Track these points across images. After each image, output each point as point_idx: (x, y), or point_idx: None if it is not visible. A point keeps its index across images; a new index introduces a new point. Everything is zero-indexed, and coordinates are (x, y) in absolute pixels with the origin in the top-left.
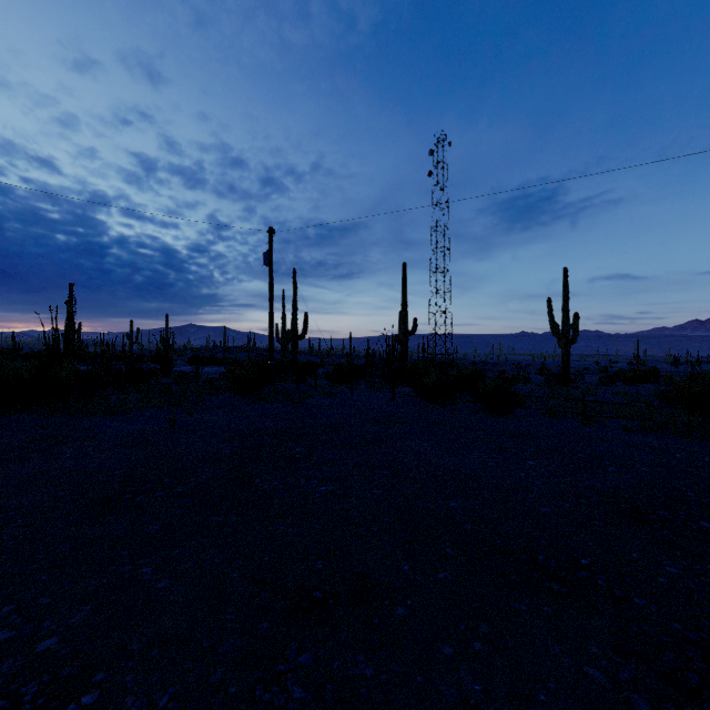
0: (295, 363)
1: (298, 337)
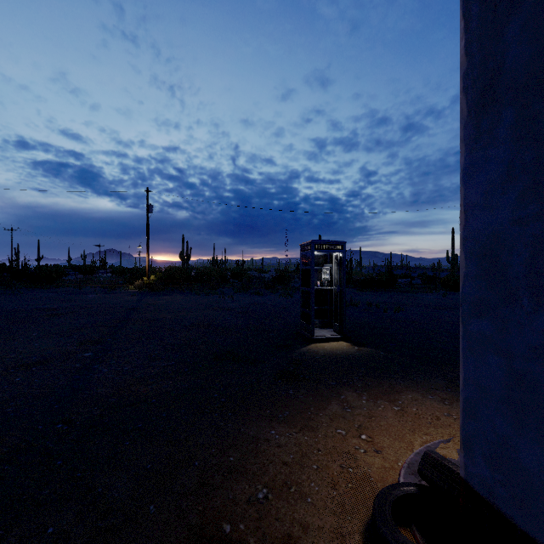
0: None
1: None
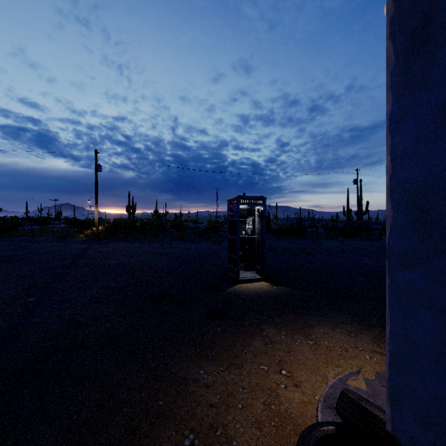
0: (361, 227)
1: (363, 214)
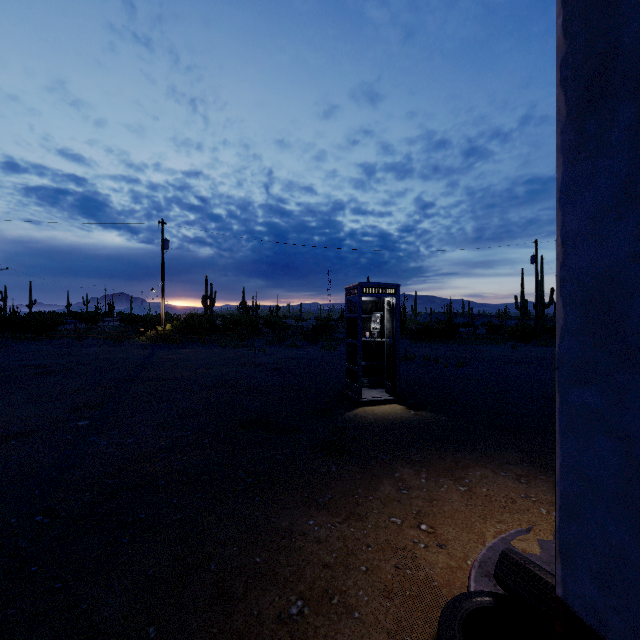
0: (542, 326)
1: (545, 307)
